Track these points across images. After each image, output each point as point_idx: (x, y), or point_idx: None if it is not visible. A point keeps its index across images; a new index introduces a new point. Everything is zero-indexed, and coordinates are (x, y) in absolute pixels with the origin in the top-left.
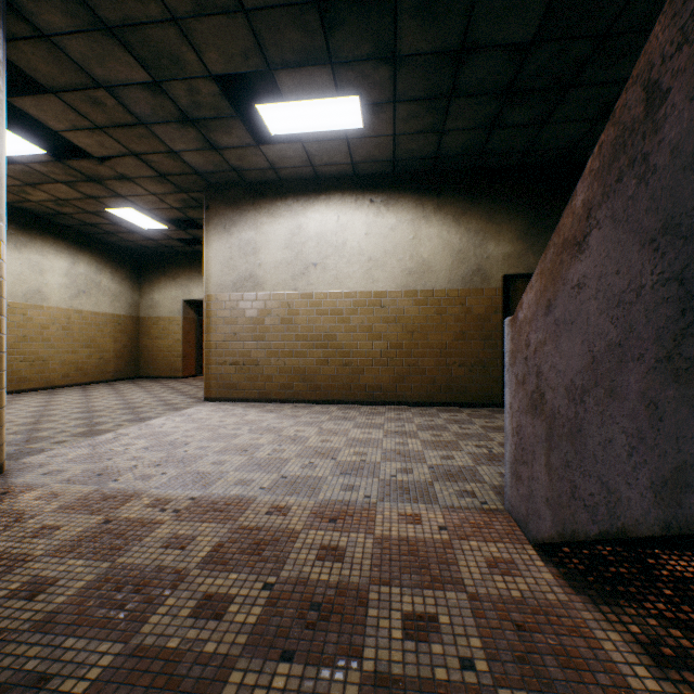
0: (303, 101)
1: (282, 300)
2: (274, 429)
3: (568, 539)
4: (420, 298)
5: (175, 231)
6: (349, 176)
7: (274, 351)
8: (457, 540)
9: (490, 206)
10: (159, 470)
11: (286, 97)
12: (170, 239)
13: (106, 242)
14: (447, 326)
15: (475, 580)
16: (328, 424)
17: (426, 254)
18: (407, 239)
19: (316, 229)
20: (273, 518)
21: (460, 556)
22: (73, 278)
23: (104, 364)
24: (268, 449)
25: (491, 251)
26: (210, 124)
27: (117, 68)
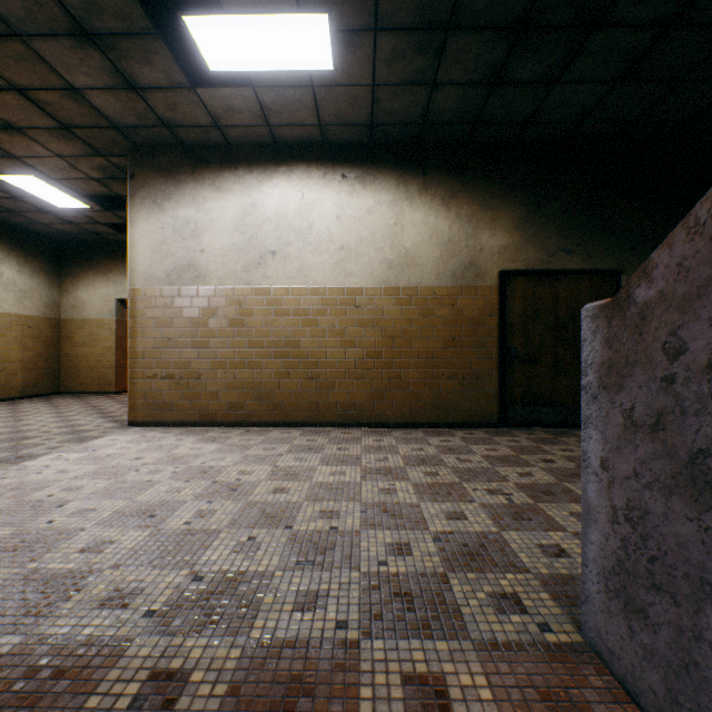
0: (250, 15)
1: (231, 297)
2: (210, 471)
3: None
4: (402, 297)
5: (100, 212)
6: (316, 144)
7: (221, 361)
8: None
9: (485, 189)
10: None
11: (226, 5)
12: (96, 223)
13: (10, 224)
14: (434, 331)
15: None
16: (286, 459)
17: (410, 243)
18: (387, 224)
19: (274, 208)
20: None
21: None
22: None
23: (7, 378)
24: (189, 511)
25: (486, 241)
26: (120, 44)
27: None
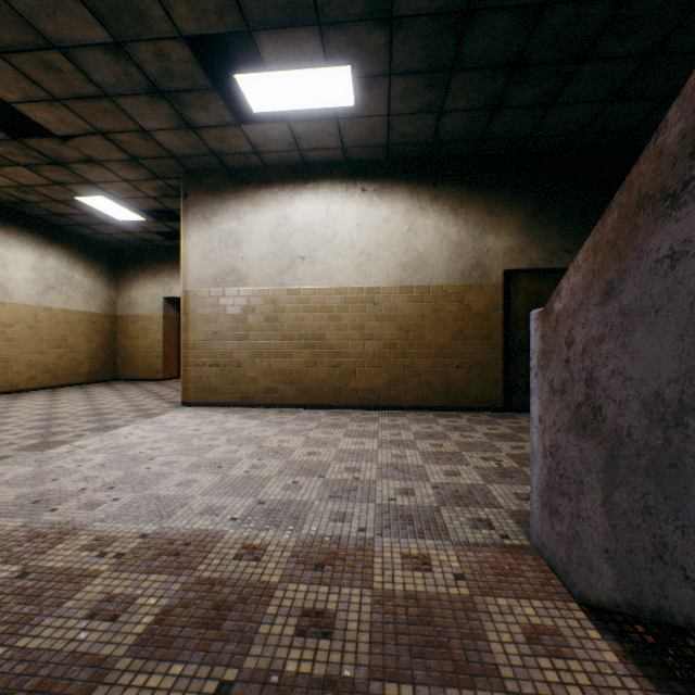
0: (287, 71)
1: (267, 297)
2: (256, 439)
3: (650, 616)
4: (415, 295)
5: (153, 223)
6: (339, 162)
7: (258, 352)
8: (479, 596)
9: (490, 197)
10: (112, 494)
11: (269, 65)
12: (149, 232)
13: (79, 235)
14: (444, 325)
15: (514, 667)
16: (316, 432)
17: (422, 247)
18: (401, 231)
19: (303, 219)
20: (243, 565)
21: (487, 624)
22: (41, 272)
23: (77, 366)
24: (246, 464)
25: (491, 244)
26: (184, 97)
27: (71, 24)
